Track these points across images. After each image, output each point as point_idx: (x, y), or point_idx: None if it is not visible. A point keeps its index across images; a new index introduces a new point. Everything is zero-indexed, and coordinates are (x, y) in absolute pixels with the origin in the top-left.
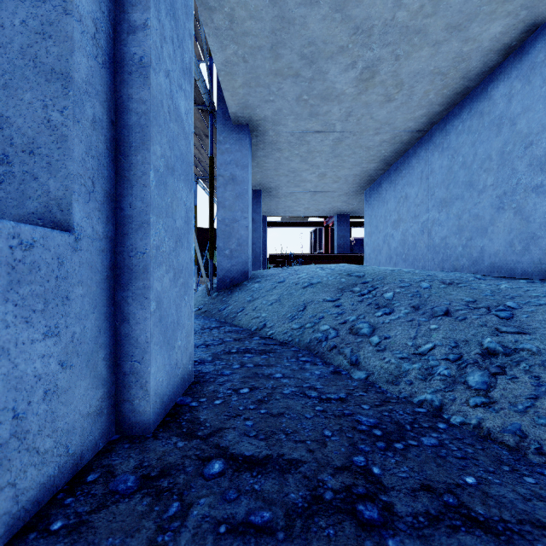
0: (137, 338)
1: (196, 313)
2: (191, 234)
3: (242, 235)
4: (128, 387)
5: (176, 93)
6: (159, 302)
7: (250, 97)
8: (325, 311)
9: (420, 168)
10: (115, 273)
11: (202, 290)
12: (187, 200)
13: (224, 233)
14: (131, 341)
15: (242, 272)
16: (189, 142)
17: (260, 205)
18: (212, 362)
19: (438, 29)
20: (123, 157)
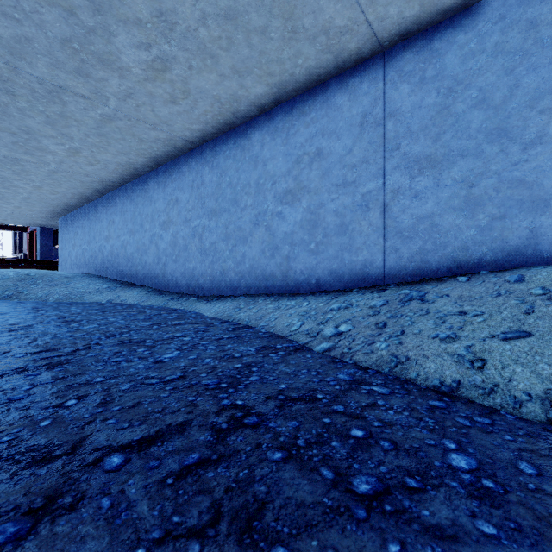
0: None
1: None
2: None
3: None
4: None
5: None
6: None
7: None
8: (9, 288)
9: (82, 221)
10: None
11: None
12: None
13: None
14: None
15: None
16: None
17: None
18: None
19: (65, 187)
20: None
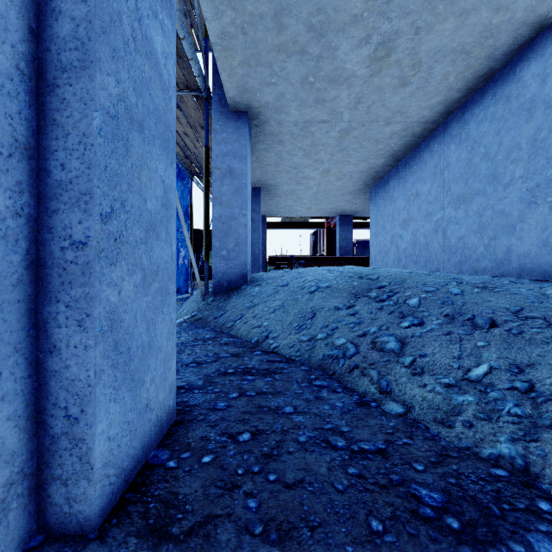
0: (74, 379)
1: (189, 321)
2: (172, 222)
3: (241, 233)
4: (58, 458)
5: (146, 17)
6: (113, 319)
7: (249, 79)
8: (339, 321)
9: (433, 162)
10: (38, 275)
11: (197, 294)
12: (165, 175)
13: (221, 231)
14: (64, 384)
15: (241, 275)
16: (170, 98)
17: (260, 203)
18: (203, 388)
19: None
20: (50, 88)
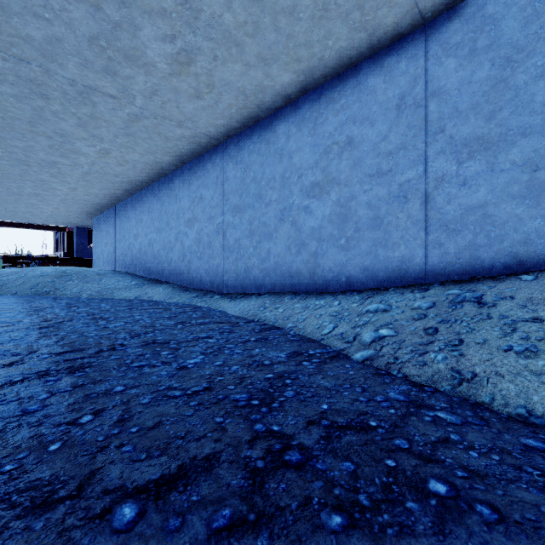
0: None
1: None
2: None
3: None
4: None
5: None
6: None
7: (2, 180)
8: (47, 285)
9: (113, 221)
10: None
11: None
12: None
13: None
14: None
15: None
16: None
17: None
18: None
19: (98, 188)
20: None
